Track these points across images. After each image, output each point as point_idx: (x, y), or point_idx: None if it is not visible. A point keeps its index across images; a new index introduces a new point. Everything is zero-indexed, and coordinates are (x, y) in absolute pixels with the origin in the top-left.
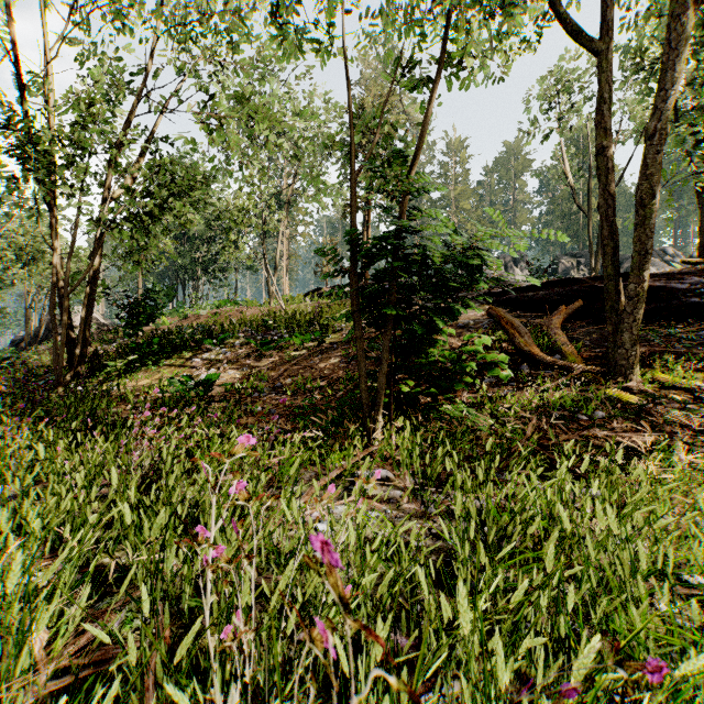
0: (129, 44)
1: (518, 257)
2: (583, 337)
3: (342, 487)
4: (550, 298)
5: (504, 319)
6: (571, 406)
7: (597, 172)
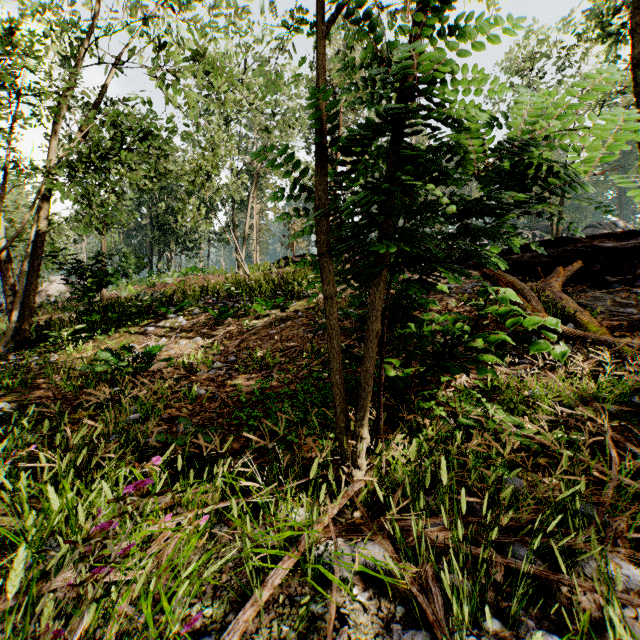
0: (87, 1)
1: None
2: (591, 302)
3: (294, 634)
4: (538, 260)
5: (502, 280)
6: (627, 397)
7: (634, 88)
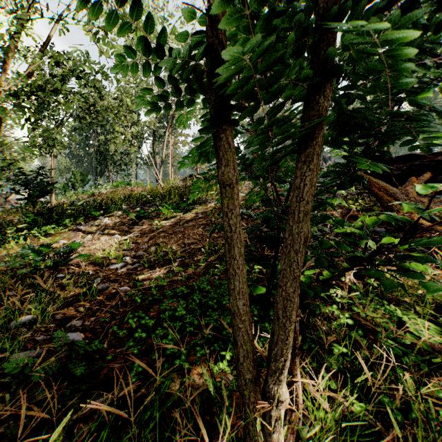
0: None
1: (327, 158)
2: None
3: None
4: (390, 173)
5: (374, 186)
6: None
7: None
